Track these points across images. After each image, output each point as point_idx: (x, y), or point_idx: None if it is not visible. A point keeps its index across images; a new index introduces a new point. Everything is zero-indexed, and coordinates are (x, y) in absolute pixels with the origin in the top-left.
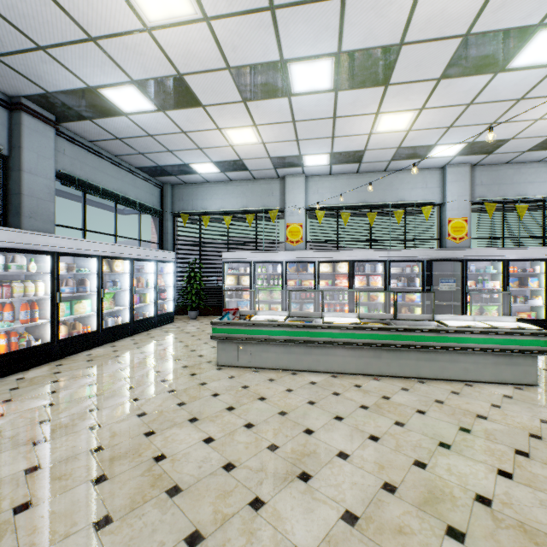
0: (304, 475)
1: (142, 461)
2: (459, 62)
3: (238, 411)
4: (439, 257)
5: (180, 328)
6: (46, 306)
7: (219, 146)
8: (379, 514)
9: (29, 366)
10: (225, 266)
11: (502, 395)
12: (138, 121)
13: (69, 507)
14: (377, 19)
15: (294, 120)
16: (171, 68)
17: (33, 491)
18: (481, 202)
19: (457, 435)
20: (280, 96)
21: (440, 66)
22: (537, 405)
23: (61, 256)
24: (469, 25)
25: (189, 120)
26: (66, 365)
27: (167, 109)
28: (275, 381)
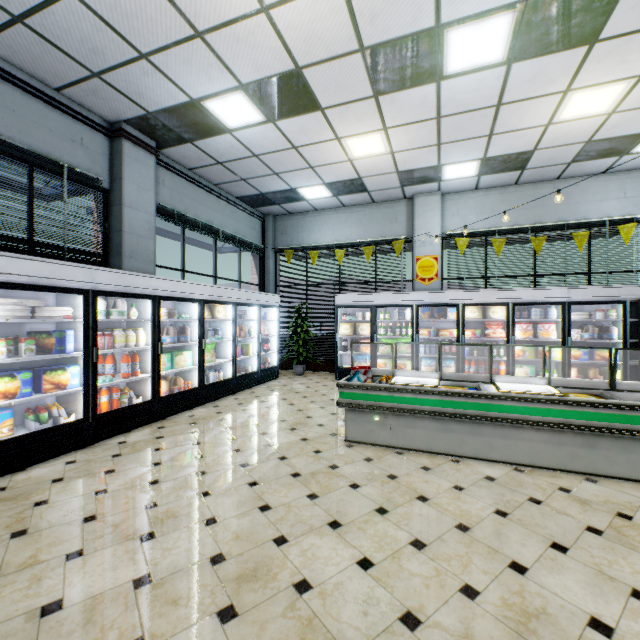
0: None
1: (279, 590)
2: None
3: (393, 516)
4: None
5: (287, 386)
6: (147, 358)
7: (335, 162)
8: None
9: (130, 427)
10: (338, 311)
11: None
12: (243, 139)
13: None
14: None
15: (439, 116)
16: (288, 61)
17: (145, 619)
18: None
19: None
20: (426, 81)
21: None
22: None
23: (161, 301)
24: None
25: (302, 131)
26: (168, 428)
27: (277, 119)
28: (432, 471)
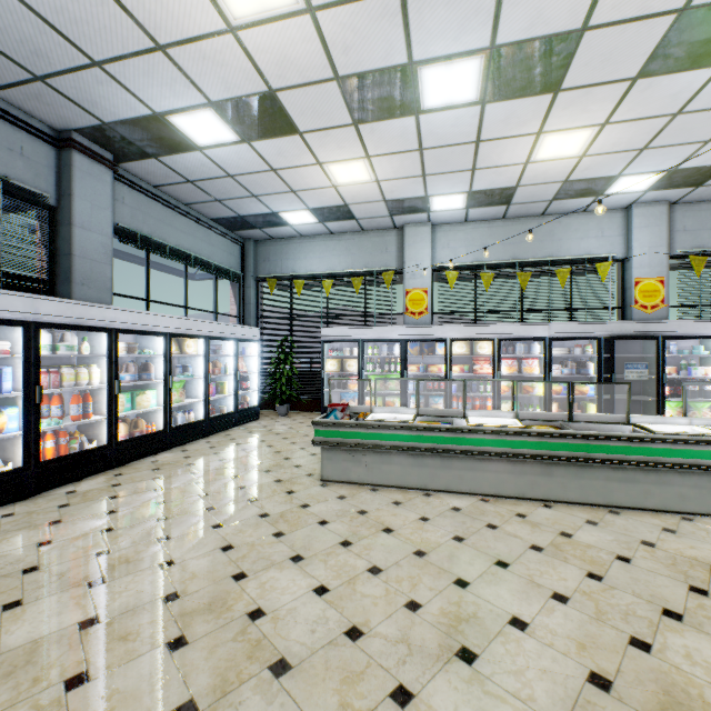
0: (466, 653)
1: (232, 619)
2: (668, 52)
3: (356, 548)
4: (624, 333)
5: (268, 428)
6: (102, 398)
7: (318, 187)
8: None
9: (81, 475)
10: (324, 346)
11: None
12: (216, 157)
13: (138, 684)
14: None
15: (421, 148)
16: (260, 83)
17: (90, 655)
18: (684, 255)
19: (688, 599)
20: (405, 114)
21: (639, 59)
22: None
23: (119, 334)
24: None
25: (281, 154)
26: (126, 475)
27: (252, 140)
28: (403, 505)
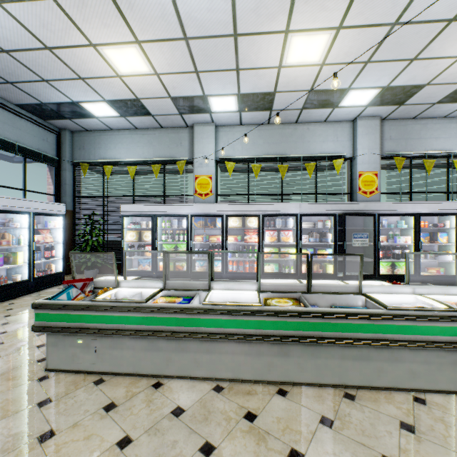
0: None
1: None
2: None
3: None
4: (352, 211)
5: None
6: None
7: (104, 76)
8: None
9: None
10: (125, 220)
11: None
12: None
13: None
14: None
15: (186, 37)
16: None
17: None
18: (390, 156)
19: None
20: None
21: None
22: None
23: None
24: None
25: (45, 26)
26: None
27: None
28: (114, 411)
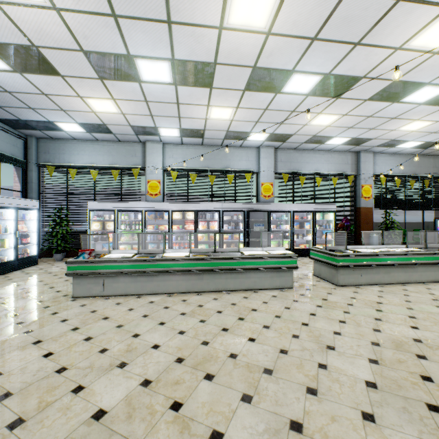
0: (122, 364)
1: None
2: (254, 82)
3: (81, 330)
4: (254, 209)
5: (43, 269)
6: None
7: (82, 111)
8: (166, 377)
9: None
10: (91, 213)
11: (271, 295)
12: None
13: None
14: (196, 43)
15: (146, 100)
16: (24, 39)
17: None
18: (281, 173)
19: (235, 322)
20: (132, 80)
21: (243, 82)
22: (287, 299)
23: None
24: (255, 61)
25: (49, 85)
26: None
27: (24, 72)
28: (121, 304)
